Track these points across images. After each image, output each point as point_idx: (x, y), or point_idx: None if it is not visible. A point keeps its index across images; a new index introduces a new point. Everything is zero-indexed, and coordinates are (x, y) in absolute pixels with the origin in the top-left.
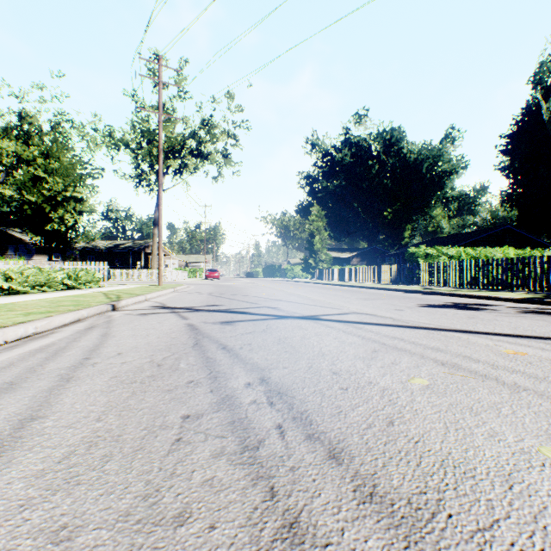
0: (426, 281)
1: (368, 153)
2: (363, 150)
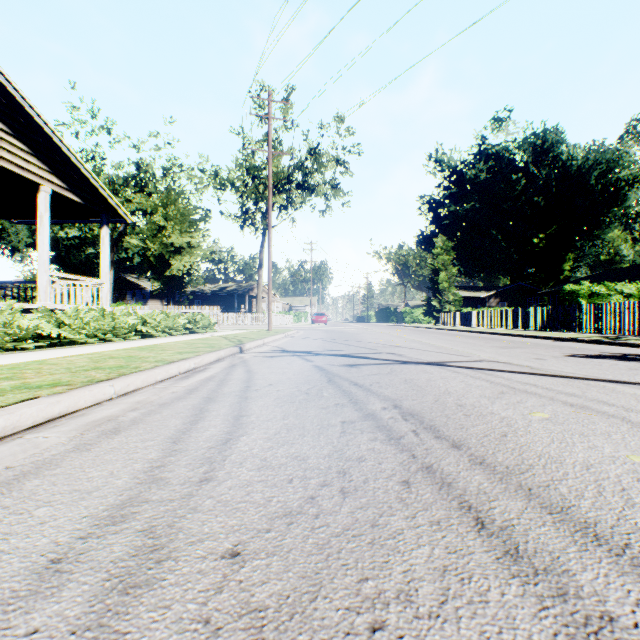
0: (590, 328)
1: (510, 165)
2: (504, 162)
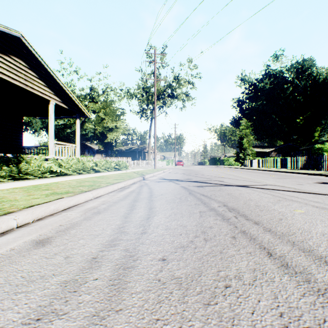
0: None
1: (283, 80)
2: (279, 78)
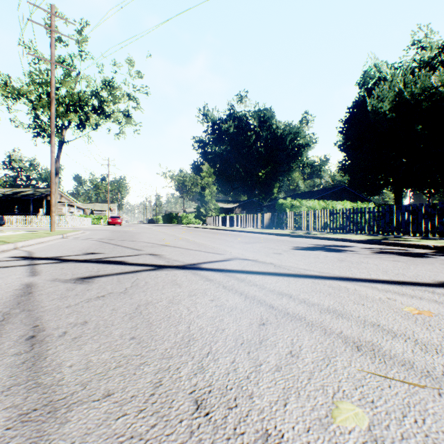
0: (292, 226)
1: (247, 126)
2: (244, 123)
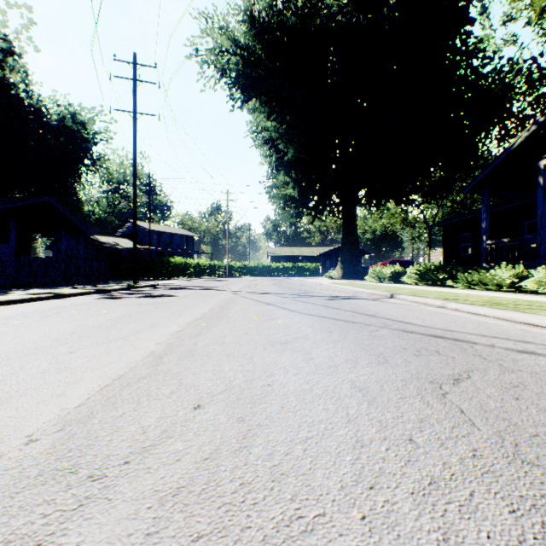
0: None
1: None
2: None
